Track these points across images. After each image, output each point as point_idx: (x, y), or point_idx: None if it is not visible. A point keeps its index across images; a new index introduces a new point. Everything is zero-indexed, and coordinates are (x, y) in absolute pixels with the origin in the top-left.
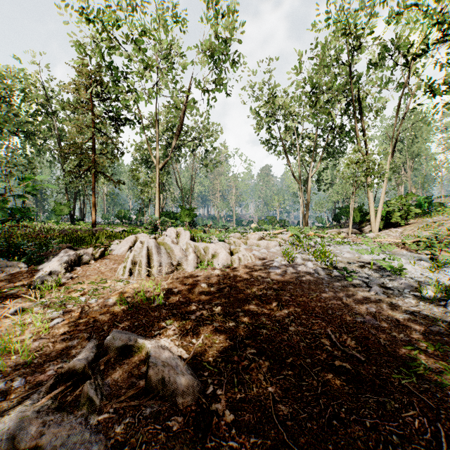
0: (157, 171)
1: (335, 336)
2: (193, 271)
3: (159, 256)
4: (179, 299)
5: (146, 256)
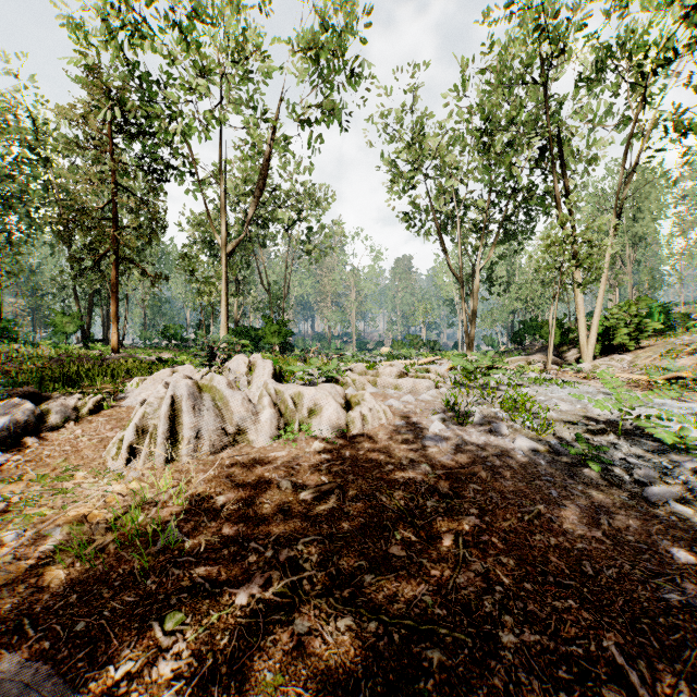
0: (224, 259)
1: (639, 675)
2: (267, 446)
3: (196, 415)
4: (222, 527)
5: (167, 418)
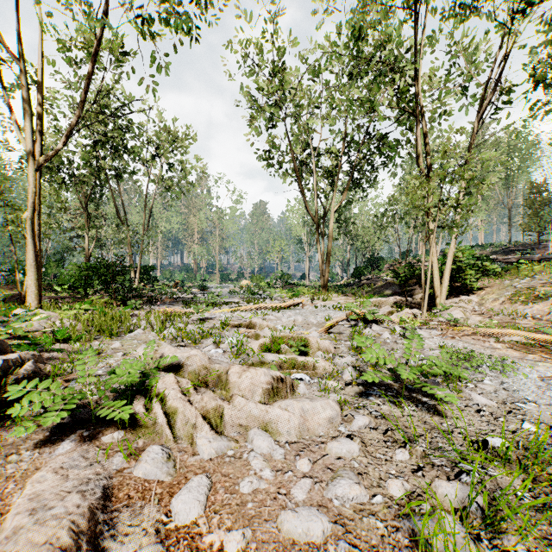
0: (29, 176)
1: None
2: None
3: None
4: None
5: None
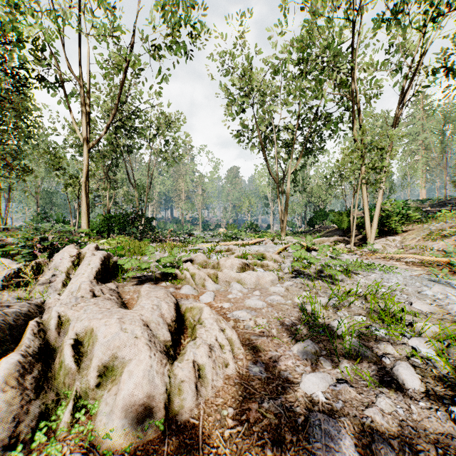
0: (84, 154)
1: None
2: None
3: None
4: None
5: None
